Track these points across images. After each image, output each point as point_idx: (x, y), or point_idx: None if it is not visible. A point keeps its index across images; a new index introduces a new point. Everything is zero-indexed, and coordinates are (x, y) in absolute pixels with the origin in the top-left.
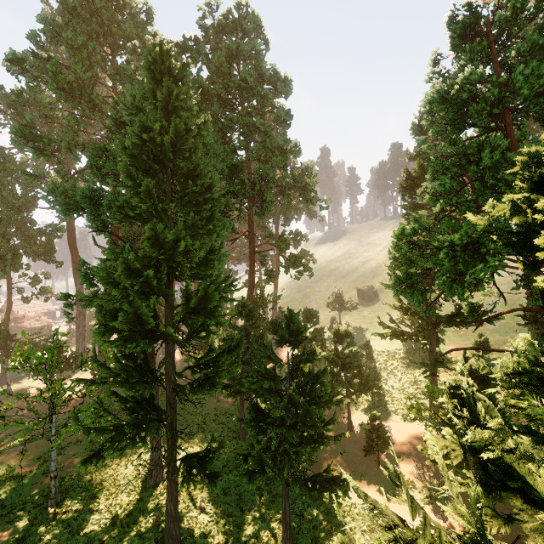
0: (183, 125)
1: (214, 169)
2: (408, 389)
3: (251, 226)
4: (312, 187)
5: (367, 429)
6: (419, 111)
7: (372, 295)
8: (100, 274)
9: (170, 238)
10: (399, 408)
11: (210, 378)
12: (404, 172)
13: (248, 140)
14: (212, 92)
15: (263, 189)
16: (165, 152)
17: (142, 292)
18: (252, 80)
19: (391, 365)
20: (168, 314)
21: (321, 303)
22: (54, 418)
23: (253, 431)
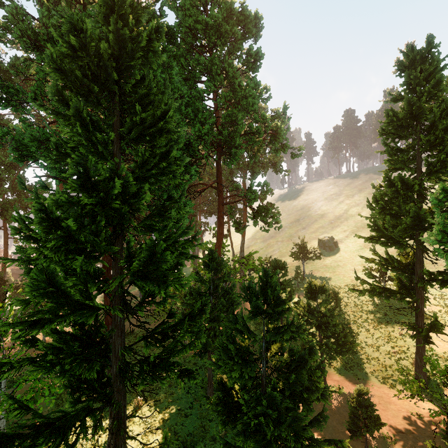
0: (128, 31)
1: (173, 98)
2: (383, 346)
3: (219, 177)
4: (284, 132)
5: (352, 405)
6: (405, 44)
7: (333, 245)
8: (13, 226)
9: (103, 175)
10: (377, 369)
11: (164, 358)
12: (387, 114)
13: (216, 85)
14: (177, 33)
15: (232, 137)
16: (107, 69)
17: (76, 249)
18: (219, 16)
19: (360, 318)
20: (115, 275)
21: (284, 252)
22: (4, 383)
23: (220, 417)
